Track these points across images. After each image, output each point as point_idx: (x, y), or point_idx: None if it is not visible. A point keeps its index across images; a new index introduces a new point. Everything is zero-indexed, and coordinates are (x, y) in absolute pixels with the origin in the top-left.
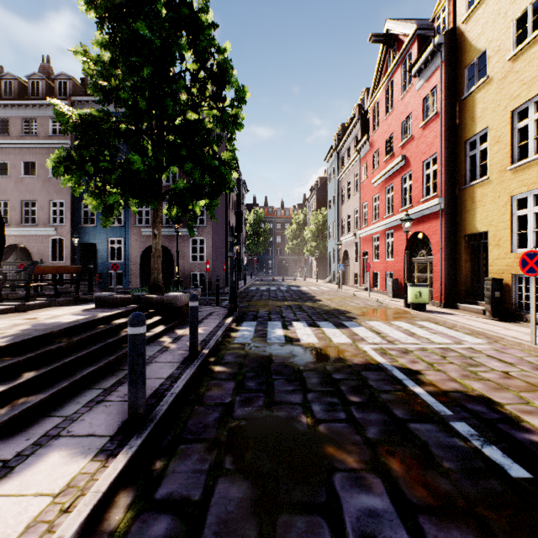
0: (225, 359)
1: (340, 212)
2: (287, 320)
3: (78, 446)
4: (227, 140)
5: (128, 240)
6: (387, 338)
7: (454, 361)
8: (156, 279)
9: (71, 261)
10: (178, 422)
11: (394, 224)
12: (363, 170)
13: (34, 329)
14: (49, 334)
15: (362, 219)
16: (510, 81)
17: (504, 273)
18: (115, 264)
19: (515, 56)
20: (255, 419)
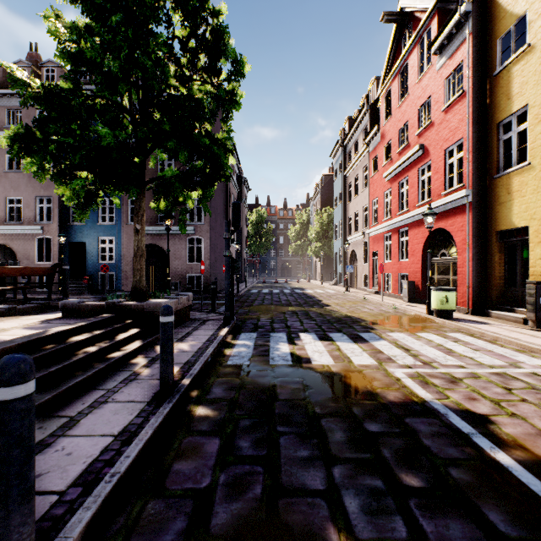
0: (212, 393)
1: (346, 210)
2: (292, 331)
3: None
4: (222, 120)
5: (120, 240)
6: (420, 357)
7: (526, 396)
8: (139, 282)
9: (58, 261)
10: None
11: (410, 220)
12: (373, 164)
13: None
14: None
15: (372, 217)
16: None
17: None
18: (105, 265)
19: None
20: (248, 536)
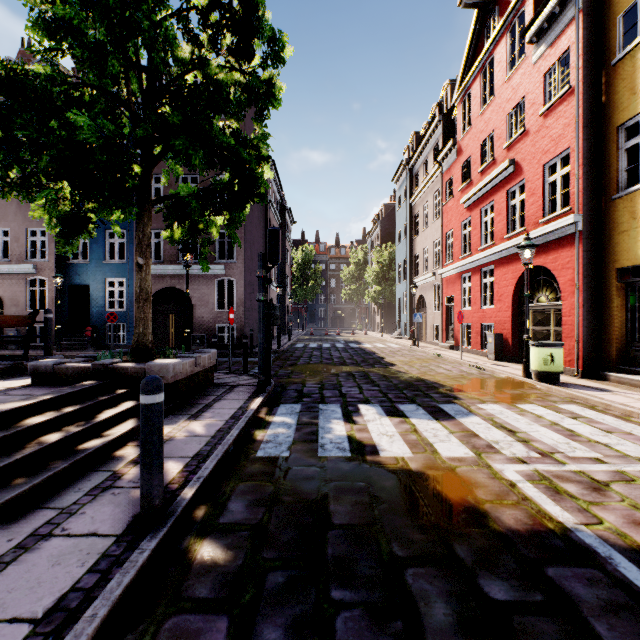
0: (228, 511)
1: (412, 246)
2: (349, 402)
3: None
4: (255, 119)
5: (132, 282)
6: (533, 444)
7: None
8: (142, 336)
9: (55, 309)
10: None
11: (496, 257)
12: (447, 188)
13: None
14: None
15: (445, 254)
16: None
17: None
18: (112, 313)
19: None
20: None
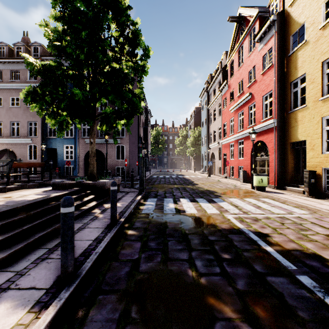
0: (135, 225)
1: (209, 129)
2: (176, 197)
3: (20, 298)
4: (138, 82)
5: (76, 146)
6: (242, 210)
7: (290, 226)
8: (92, 171)
9: (41, 159)
10: (99, 275)
11: (244, 136)
12: (224, 102)
13: (6, 205)
14: (14, 209)
15: (223, 133)
16: (321, 43)
17: (317, 167)
18: (68, 161)
19: (325, 26)
20: (155, 272)
